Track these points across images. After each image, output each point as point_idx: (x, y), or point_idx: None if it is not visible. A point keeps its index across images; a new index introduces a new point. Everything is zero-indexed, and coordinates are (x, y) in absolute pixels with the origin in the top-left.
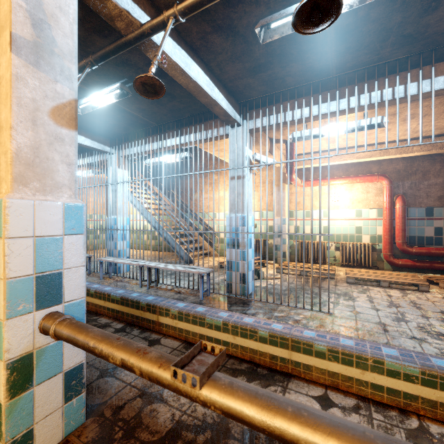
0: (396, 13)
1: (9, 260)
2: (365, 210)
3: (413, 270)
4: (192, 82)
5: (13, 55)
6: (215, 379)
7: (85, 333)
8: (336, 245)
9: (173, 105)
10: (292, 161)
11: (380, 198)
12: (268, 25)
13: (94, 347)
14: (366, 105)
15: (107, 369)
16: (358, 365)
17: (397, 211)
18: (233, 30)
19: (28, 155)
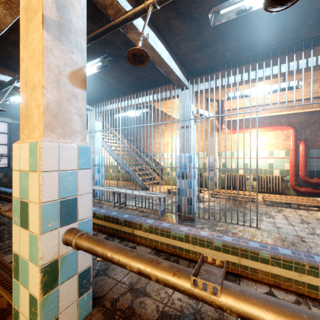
0: (317, 1)
1: (42, 189)
2: (276, 151)
3: (313, 195)
4: (157, 56)
5: (44, 31)
6: (226, 287)
7: (102, 245)
8: (253, 177)
9: (138, 73)
10: (228, 114)
11: (287, 142)
12: (218, 11)
13: (112, 257)
14: (287, 72)
15: (101, 269)
16: (296, 269)
17: (300, 151)
18: (190, 16)
19: (54, 108)
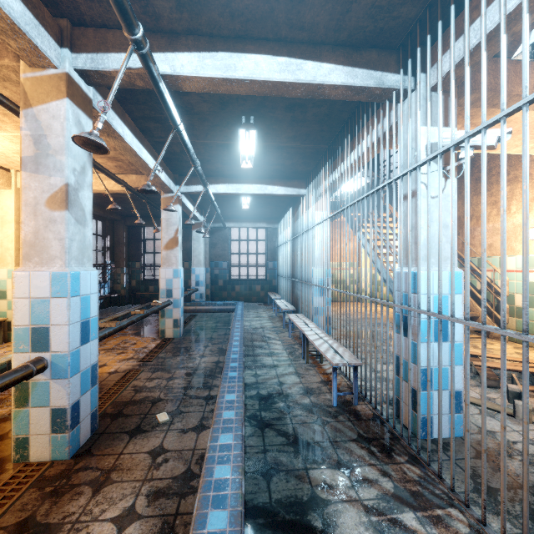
0: None
1: (15, 313)
2: None
3: None
4: (252, 84)
5: (23, 172)
6: None
7: None
8: None
9: (313, 114)
10: (489, 122)
11: None
12: None
13: None
14: None
15: (141, 428)
16: None
17: None
18: None
19: (32, 238)
